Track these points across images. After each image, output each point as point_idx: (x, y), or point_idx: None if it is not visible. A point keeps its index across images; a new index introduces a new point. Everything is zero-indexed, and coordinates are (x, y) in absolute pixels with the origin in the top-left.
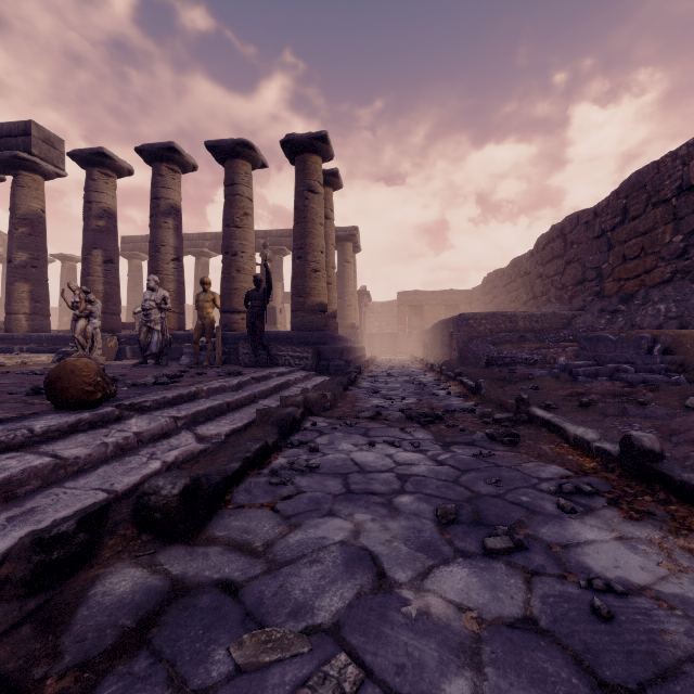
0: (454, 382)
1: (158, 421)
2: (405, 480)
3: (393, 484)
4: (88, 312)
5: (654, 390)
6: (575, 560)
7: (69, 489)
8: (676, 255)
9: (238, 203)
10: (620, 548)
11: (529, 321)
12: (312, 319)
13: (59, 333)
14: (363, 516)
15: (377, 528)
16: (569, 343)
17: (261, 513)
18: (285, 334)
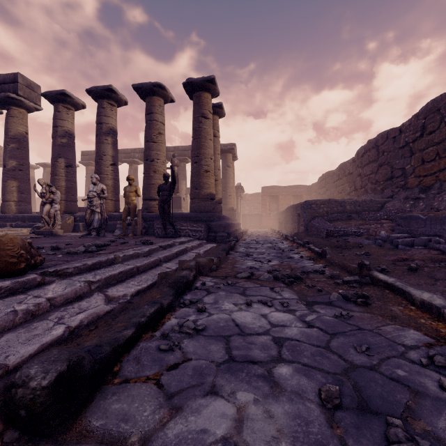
0: (304, 248)
1: (74, 286)
2: (280, 345)
3: (270, 349)
4: (51, 200)
5: None
6: None
7: None
8: None
9: (154, 126)
10: None
11: (354, 205)
12: (205, 204)
13: (36, 214)
14: (246, 396)
15: (261, 415)
16: (384, 220)
17: (145, 389)
18: (186, 214)
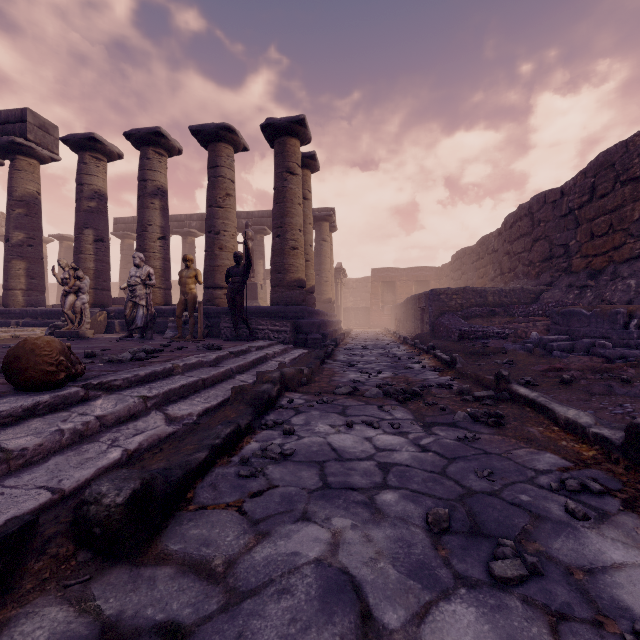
0: (428, 355)
1: (126, 402)
2: (386, 471)
3: (374, 475)
4: (77, 288)
5: (635, 366)
6: (606, 594)
7: (8, 488)
8: None
9: (220, 184)
10: None
11: (498, 296)
12: (291, 294)
13: (52, 308)
14: (342, 521)
15: (359, 539)
16: (539, 317)
17: (226, 516)
18: (265, 309)
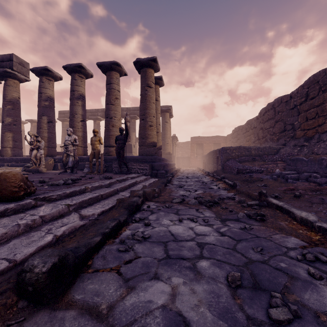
0: (221, 181)
1: (57, 207)
2: (202, 247)
3: (195, 250)
4: (37, 146)
5: None
6: None
7: None
8: None
9: (112, 93)
10: None
11: (257, 151)
12: (149, 150)
13: (26, 157)
14: (178, 280)
15: (188, 291)
16: (279, 161)
17: (110, 276)
18: (136, 157)
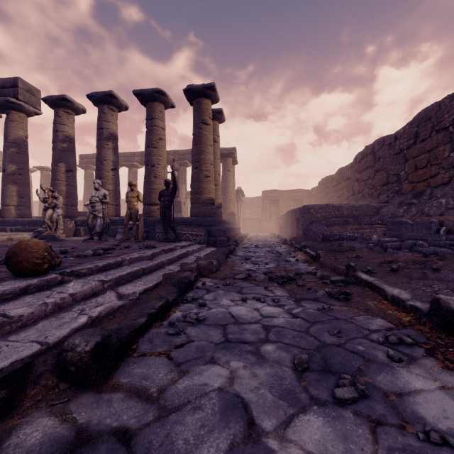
0: (301, 252)
1: (90, 284)
2: (268, 331)
3: (259, 333)
4: (53, 205)
5: (442, 259)
6: (409, 409)
7: (11, 342)
8: (452, 165)
9: (155, 131)
10: (445, 397)
11: (351, 210)
12: (205, 209)
13: (36, 218)
14: (237, 364)
15: (248, 375)
16: (379, 225)
17: (159, 360)
18: (187, 219)
